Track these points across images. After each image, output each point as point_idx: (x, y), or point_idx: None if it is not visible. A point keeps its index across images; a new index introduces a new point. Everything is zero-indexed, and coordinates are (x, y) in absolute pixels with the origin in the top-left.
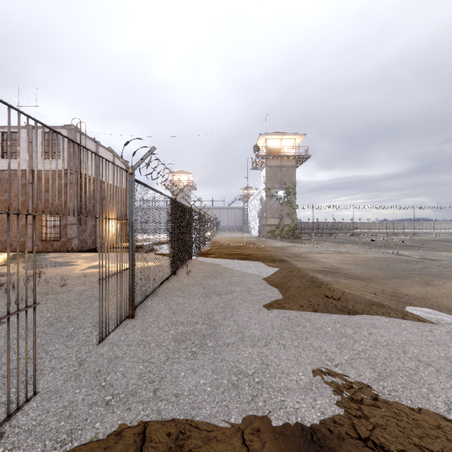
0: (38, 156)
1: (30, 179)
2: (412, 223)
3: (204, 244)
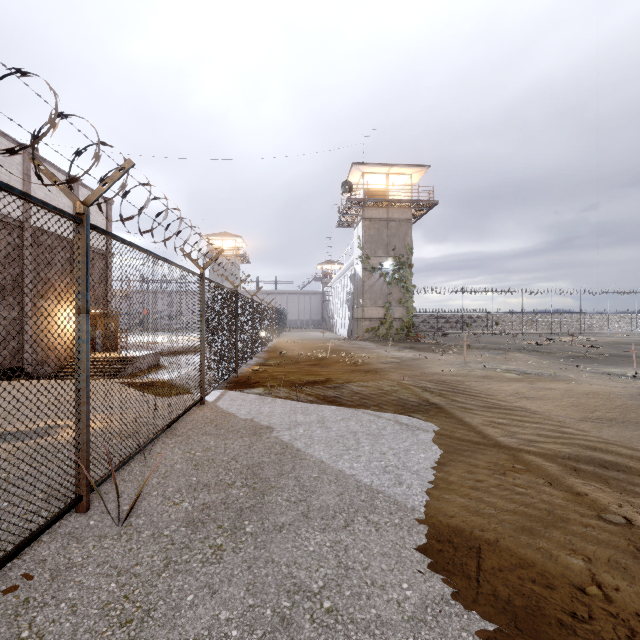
0: None
1: None
2: (572, 316)
3: (251, 355)
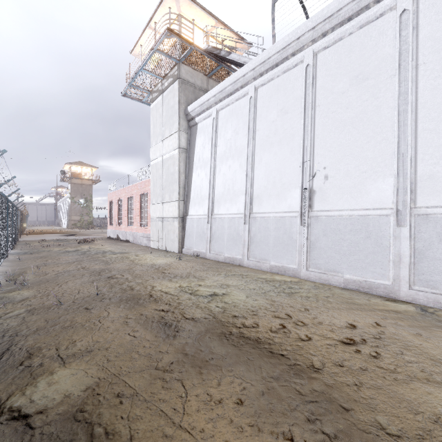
0: None
1: None
2: None
3: (24, 231)
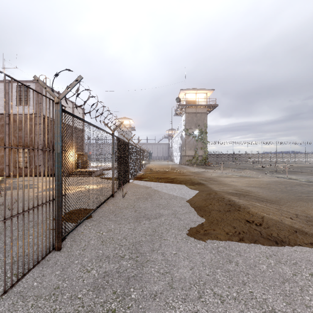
0: (13, 103)
1: (7, 121)
2: (288, 154)
3: (139, 169)
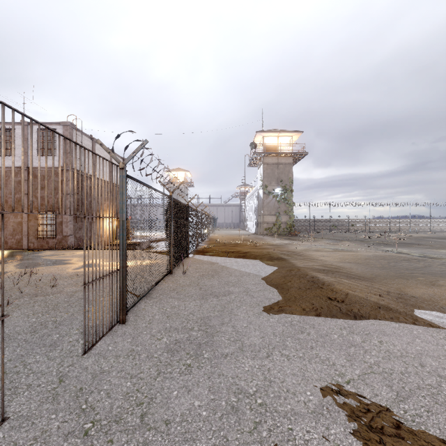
0: (33, 153)
1: (26, 176)
2: (407, 220)
3: (201, 241)
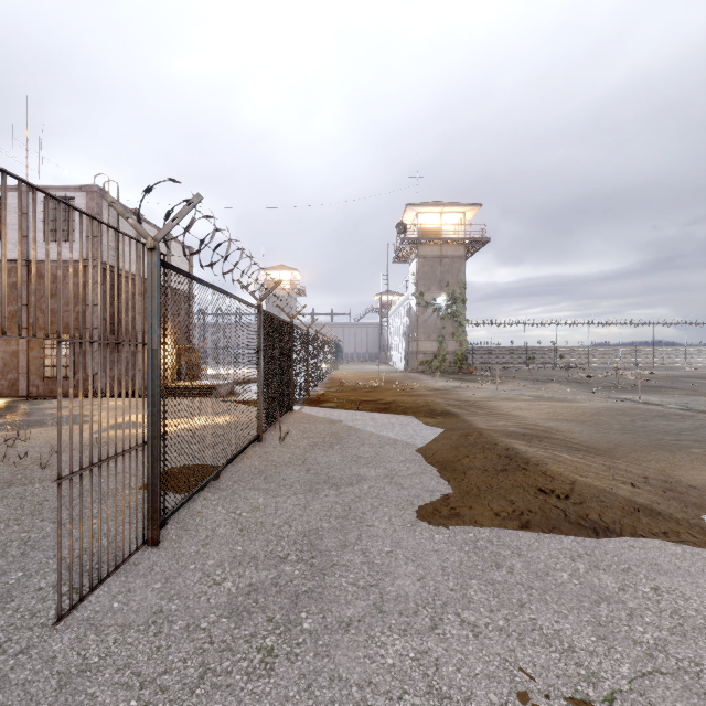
0: (37, 237)
1: (24, 276)
2: (649, 349)
3: (316, 383)
